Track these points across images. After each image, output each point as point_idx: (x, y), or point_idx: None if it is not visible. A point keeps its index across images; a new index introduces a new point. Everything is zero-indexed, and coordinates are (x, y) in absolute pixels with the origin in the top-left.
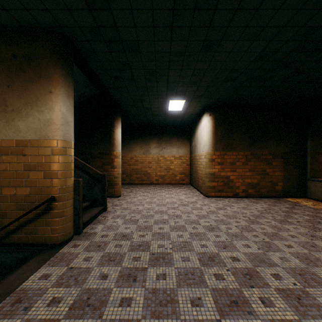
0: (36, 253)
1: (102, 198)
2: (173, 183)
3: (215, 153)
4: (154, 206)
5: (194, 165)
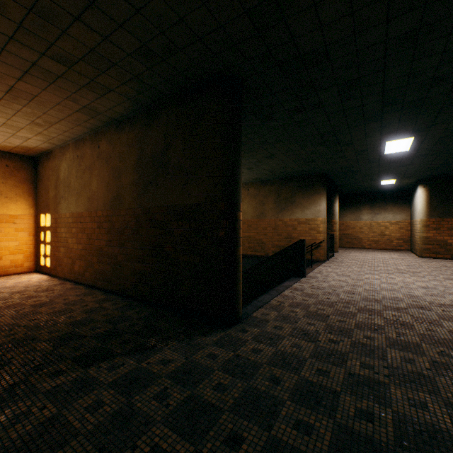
0: (315, 263)
1: (331, 248)
2: (388, 249)
3: (429, 220)
4: (367, 257)
5: (412, 230)
